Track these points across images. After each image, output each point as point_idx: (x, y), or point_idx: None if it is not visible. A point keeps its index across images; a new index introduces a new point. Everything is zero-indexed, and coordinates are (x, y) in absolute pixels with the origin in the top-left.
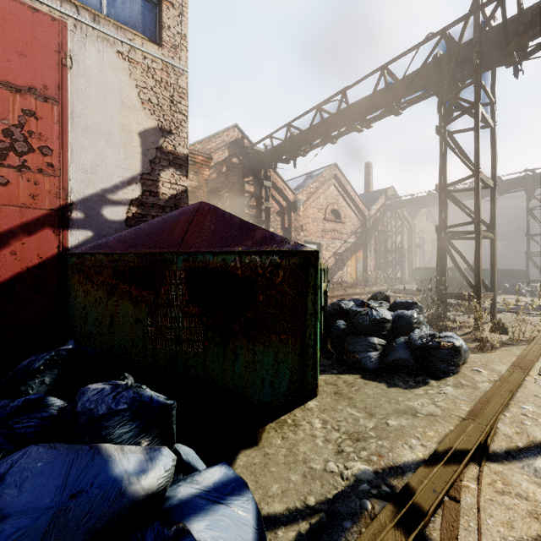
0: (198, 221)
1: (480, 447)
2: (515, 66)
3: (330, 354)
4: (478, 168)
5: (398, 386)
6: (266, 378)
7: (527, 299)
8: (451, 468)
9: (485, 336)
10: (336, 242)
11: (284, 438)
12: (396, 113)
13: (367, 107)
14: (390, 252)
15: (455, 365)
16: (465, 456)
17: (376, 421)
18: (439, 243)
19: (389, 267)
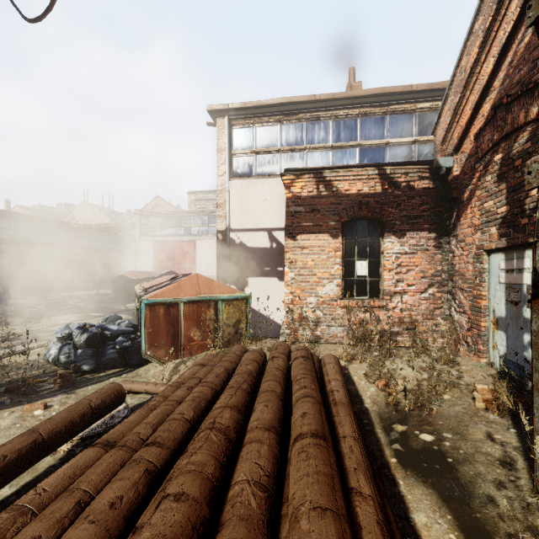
0: None
1: None
2: None
3: None
4: None
5: None
6: None
7: None
8: None
9: None
10: None
11: None
12: None
13: None
14: None
15: None
16: None
17: None
18: None
19: None
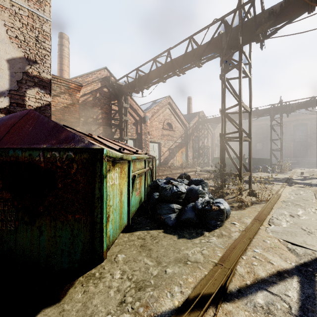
0: (21, 123)
1: (221, 289)
2: (261, 43)
3: (149, 215)
4: (241, 100)
5: (185, 237)
6: (65, 249)
7: (270, 175)
8: (194, 315)
9: (244, 198)
10: (169, 142)
11: (85, 291)
12: (198, 66)
13: (182, 61)
14: (201, 148)
15: (220, 221)
16: (208, 300)
17: (160, 269)
18: (221, 144)
19: (200, 157)
